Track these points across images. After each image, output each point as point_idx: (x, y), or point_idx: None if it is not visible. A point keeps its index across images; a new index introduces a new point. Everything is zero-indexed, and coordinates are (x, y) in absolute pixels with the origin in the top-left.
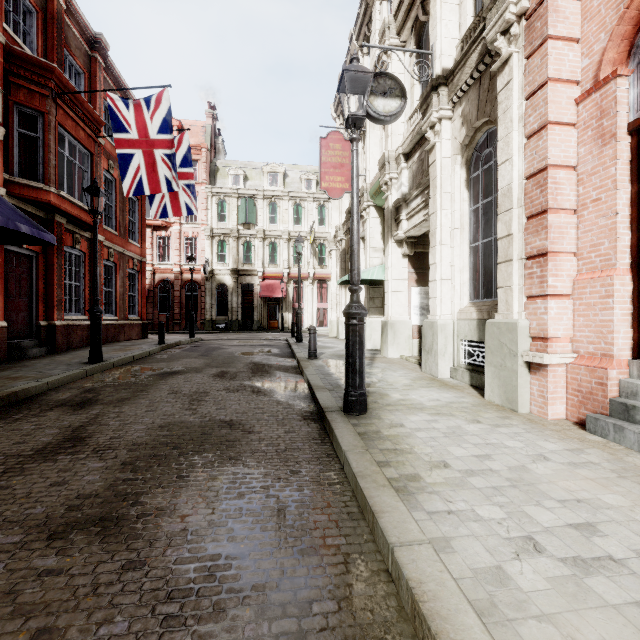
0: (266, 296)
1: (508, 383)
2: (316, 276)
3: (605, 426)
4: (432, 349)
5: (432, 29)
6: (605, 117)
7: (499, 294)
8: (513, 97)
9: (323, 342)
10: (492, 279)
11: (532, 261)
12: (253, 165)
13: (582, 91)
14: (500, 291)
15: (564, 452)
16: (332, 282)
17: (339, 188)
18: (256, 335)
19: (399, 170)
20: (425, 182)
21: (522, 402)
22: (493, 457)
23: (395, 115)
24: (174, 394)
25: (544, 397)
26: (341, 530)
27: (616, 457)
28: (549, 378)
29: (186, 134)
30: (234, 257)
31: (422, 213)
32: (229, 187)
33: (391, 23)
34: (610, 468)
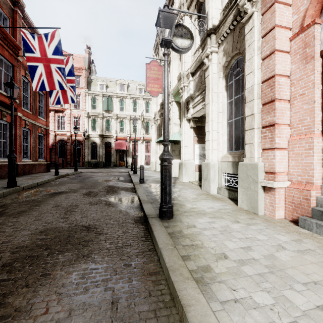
0: (118, 149)
1: (252, 198)
2: (144, 139)
3: (310, 224)
4: (207, 178)
5: (207, 3)
6: (307, 47)
7: (246, 147)
8: (254, 36)
9: (148, 173)
10: (238, 140)
11: (266, 129)
12: (111, 80)
13: (293, 33)
14: (247, 146)
15: (292, 242)
16: (153, 142)
17: (156, 91)
18: (112, 169)
19: (188, 81)
20: (203, 87)
21: (260, 209)
22: (252, 248)
23: (187, 48)
24: (56, 207)
25: (273, 206)
26: (158, 319)
27: (322, 244)
28: (276, 195)
29: (71, 57)
30: (100, 128)
31: (201, 104)
32: (98, 91)
33: (184, 2)
34: (322, 253)
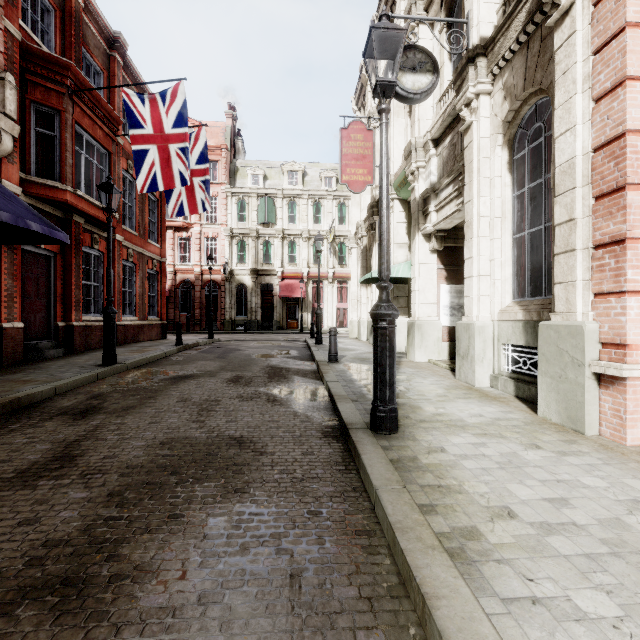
0: (285, 296)
1: (570, 398)
2: (336, 275)
3: None
4: (468, 354)
5: None
6: None
7: (557, 291)
8: (576, 53)
9: (344, 344)
10: (537, 275)
11: (603, 250)
12: (272, 164)
13: None
14: (558, 287)
15: None
16: (353, 281)
17: (361, 181)
18: (275, 336)
19: (427, 158)
20: (458, 168)
21: (590, 422)
22: (572, 502)
23: (426, 92)
24: (183, 402)
25: (621, 418)
26: (377, 616)
27: None
28: (628, 394)
29: (203, 130)
30: (253, 257)
31: (454, 203)
32: (248, 187)
33: None
34: None
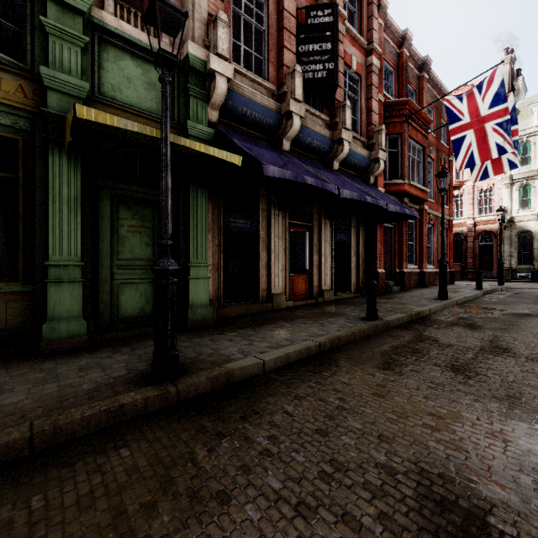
0: None
1: None
2: None
3: None
4: None
5: None
6: None
7: None
8: None
9: None
10: None
11: None
12: None
13: None
14: None
15: None
16: None
17: None
18: None
19: None
20: None
21: None
22: None
23: None
24: None
25: None
26: None
27: None
28: None
29: (510, 96)
30: None
31: None
32: (534, 125)
33: None
34: None
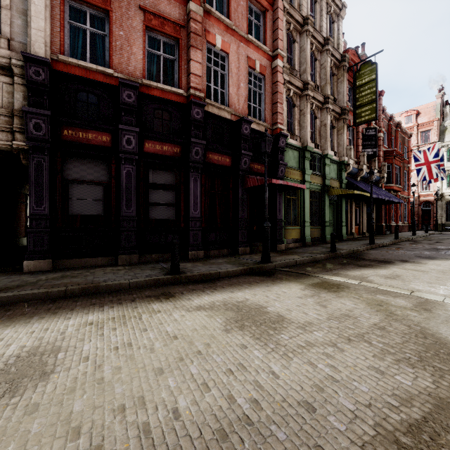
0: None
1: None
2: None
3: None
4: None
5: None
6: None
7: None
8: None
9: None
10: None
11: None
12: None
13: None
14: None
15: None
16: None
17: None
18: None
19: None
20: None
21: None
22: None
23: None
24: None
25: None
26: None
27: None
28: None
29: (441, 149)
30: None
31: None
32: None
33: None
34: None
